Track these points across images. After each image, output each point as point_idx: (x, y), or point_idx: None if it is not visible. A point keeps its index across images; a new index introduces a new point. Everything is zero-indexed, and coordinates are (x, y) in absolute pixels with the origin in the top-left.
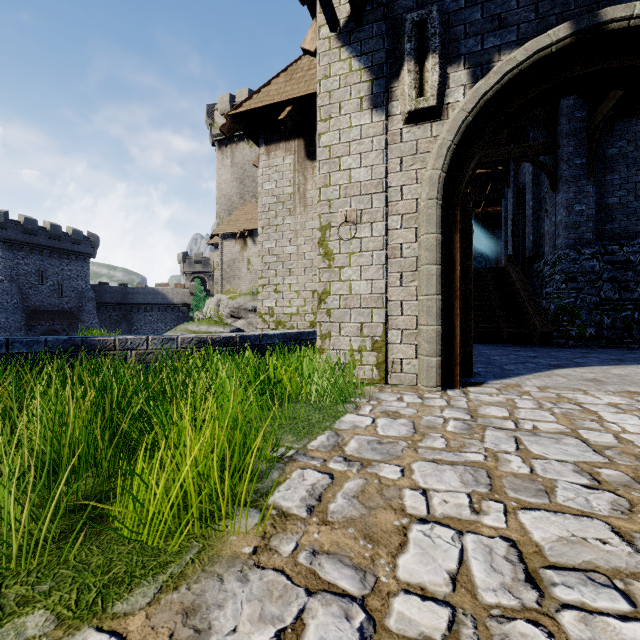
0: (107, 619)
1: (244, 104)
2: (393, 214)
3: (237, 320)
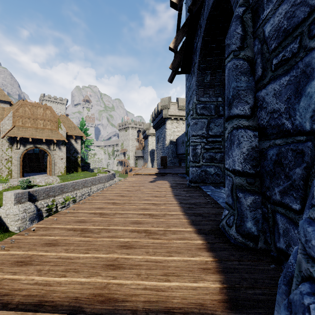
0: (8, 182)
1: None
2: (13, 159)
3: None
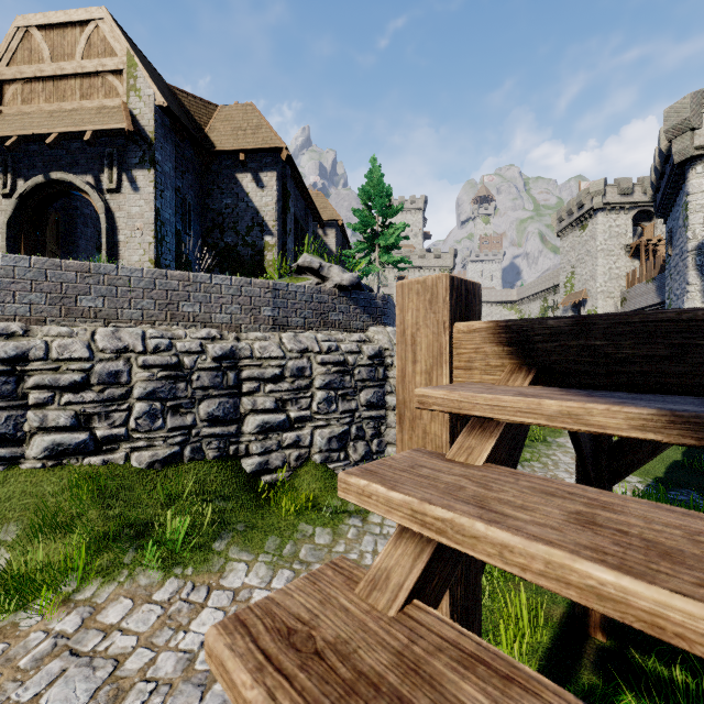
0: None
1: None
2: None
3: None
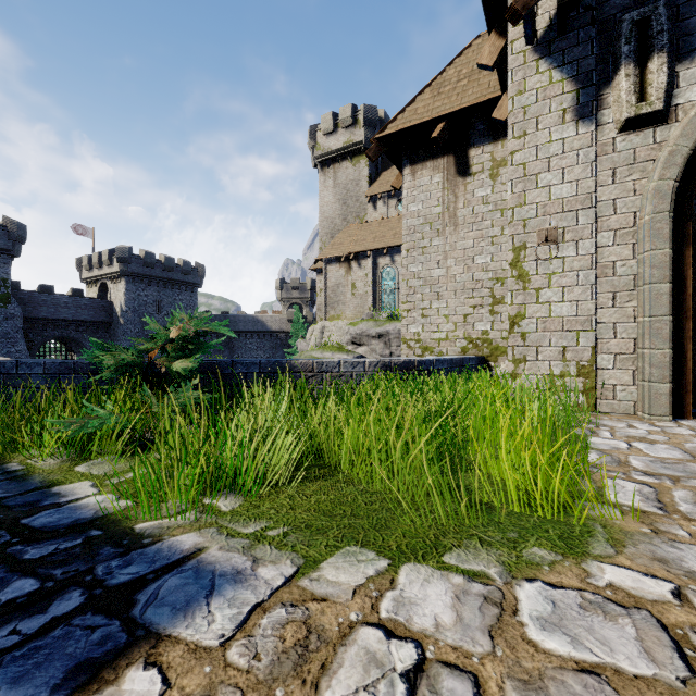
0: (597, 557)
1: (389, 126)
2: (603, 230)
3: (358, 347)
